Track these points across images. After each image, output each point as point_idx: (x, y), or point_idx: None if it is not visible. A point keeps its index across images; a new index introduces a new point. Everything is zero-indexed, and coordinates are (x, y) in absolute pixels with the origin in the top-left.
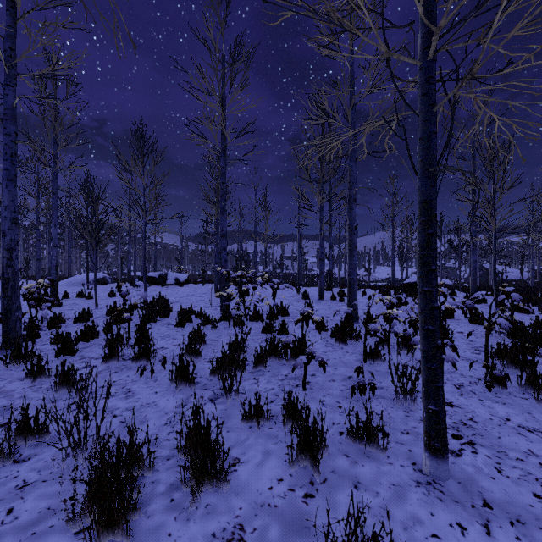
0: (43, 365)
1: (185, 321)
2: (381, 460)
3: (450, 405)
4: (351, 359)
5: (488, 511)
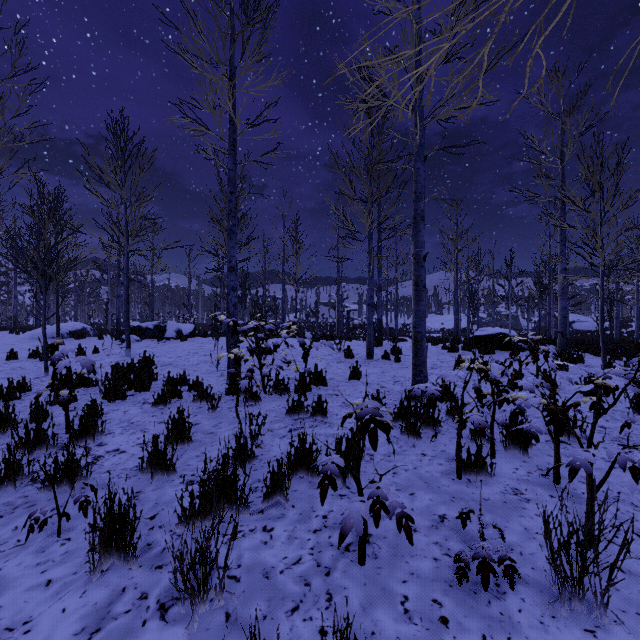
0: None
1: (168, 398)
2: None
3: None
4: (435, 471)
5: None
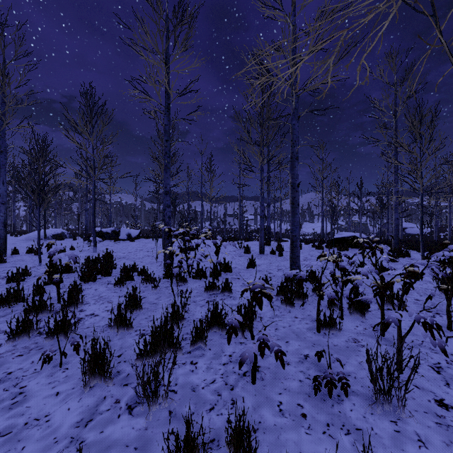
0: None
1: (124, 280)
2: None
3: (444, 405)
4: (303, 327)
5: None
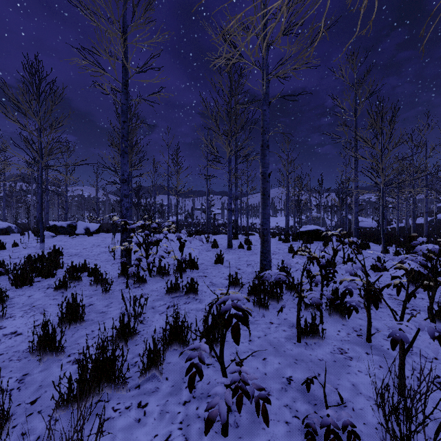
0: None
1: (69, 283)
2: None
3: None
4: (280, 337)
5: None
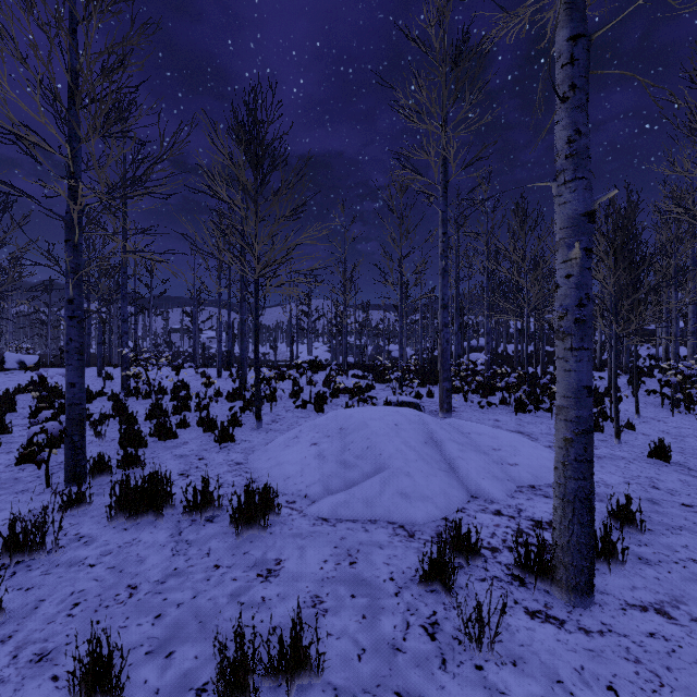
0: (7, 424)
1: (91, 398)
2: (240, 428)
3: (279, 415)
4: (237, 407)
5: (270, 431)
